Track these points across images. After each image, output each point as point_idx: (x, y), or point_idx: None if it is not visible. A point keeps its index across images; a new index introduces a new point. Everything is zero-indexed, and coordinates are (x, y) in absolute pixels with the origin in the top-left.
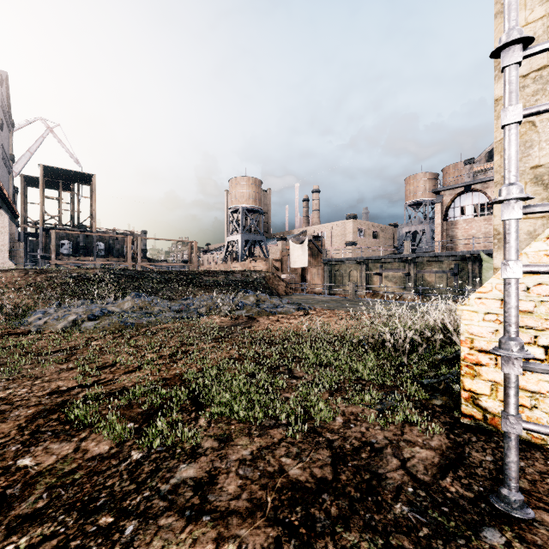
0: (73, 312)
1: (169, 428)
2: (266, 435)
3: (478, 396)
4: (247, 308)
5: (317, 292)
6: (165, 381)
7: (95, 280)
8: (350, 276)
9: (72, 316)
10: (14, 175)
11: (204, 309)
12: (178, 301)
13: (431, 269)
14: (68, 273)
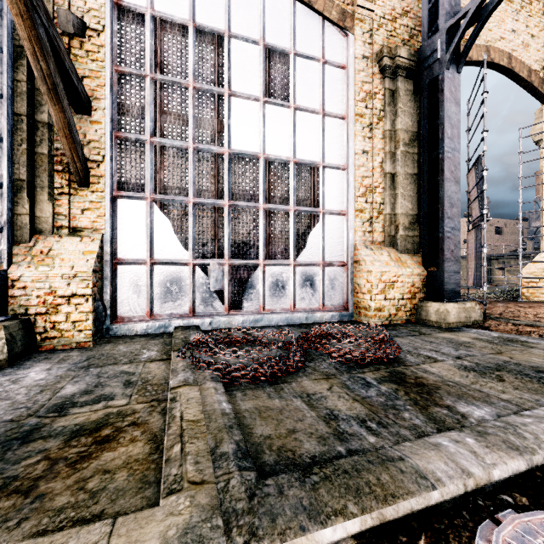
0: None
1: None
2: None
3: (524, 293)
4: None
5: None
6: None
7: None
8: None
9: None
10: None
11: None
12: None
13: None
14: None
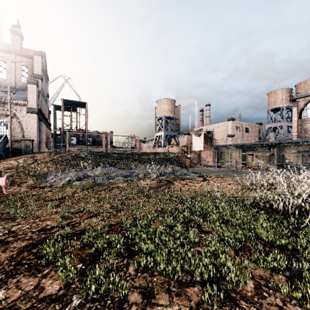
0: (69, 175)
1: (106, 273)
2: (183, 295)
3: None
4: (167, 175)
5: (209, 165)
6: (111, 226)
7: (83, 157)
8: (231, 156)
9: (68, 178)
10: (50, 105)
11: (141, 175)
12: (127, 170)
13: (290, 151)
14: (70, 153)
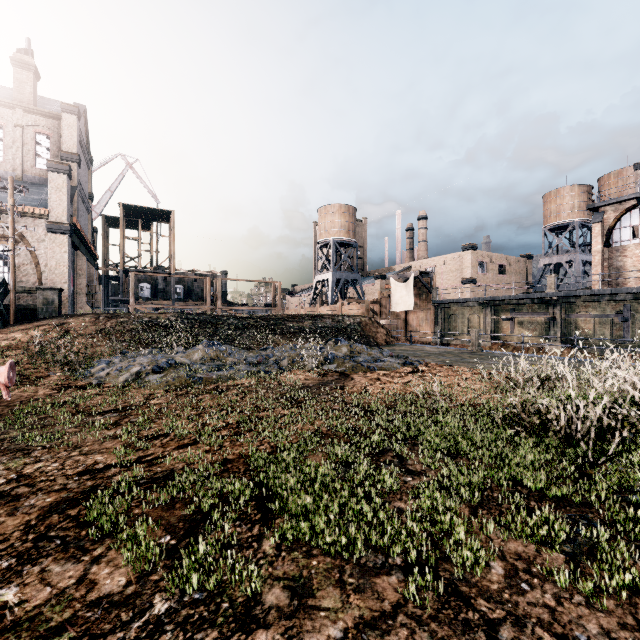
0: (137, 363)
1: (218, 552)
2: (369, 590)
3: None
4: (338, 361)
5: (426, 341)
6: (226, 464)
7: (167, 325)
8: (469, 322)
9: (136, 368)
10: (95, 216)
11: (286, 361)
12: (256, 351)
13: (586, 313)
14: (139, 317)
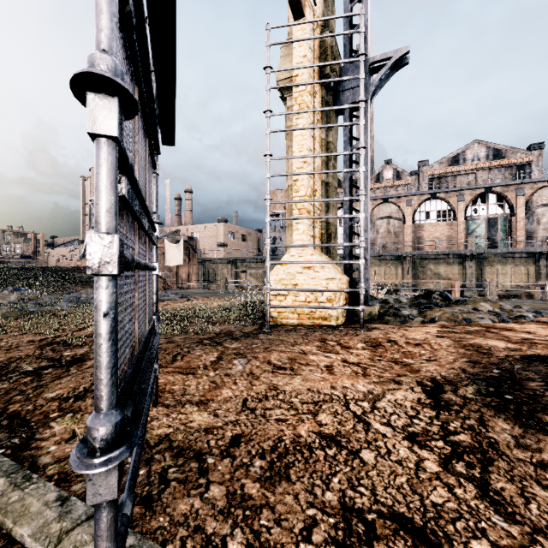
0: None
1: None
2: (187, 335)
3: (271, 313)
4: None
5: (192, 288)
6: None
7: None
8: (222, 274)
9: None
10: None
11: None
12: (62, 295)
13: None
14: None
